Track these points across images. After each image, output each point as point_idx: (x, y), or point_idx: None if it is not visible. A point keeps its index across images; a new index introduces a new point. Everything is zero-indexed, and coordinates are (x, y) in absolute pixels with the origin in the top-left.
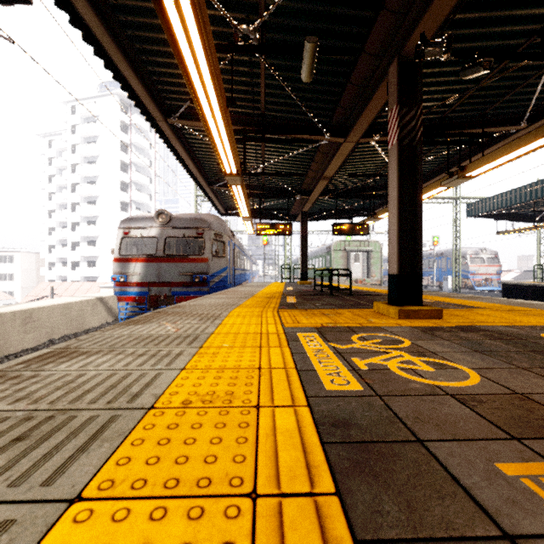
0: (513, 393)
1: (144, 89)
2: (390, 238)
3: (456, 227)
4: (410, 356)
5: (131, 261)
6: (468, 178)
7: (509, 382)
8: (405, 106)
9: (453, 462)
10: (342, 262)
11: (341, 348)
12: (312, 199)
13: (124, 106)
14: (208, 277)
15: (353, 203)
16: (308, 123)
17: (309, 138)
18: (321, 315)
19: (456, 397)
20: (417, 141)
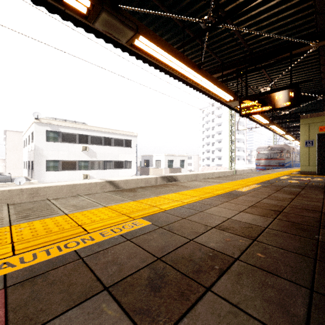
0: None
1: None
2: None
3: None
4: None
5: (260, 160)
6: None
7: None
8: None
9: None
10: None
11: None
12: None
13: None
14: (284, 164)
15: None
16: None
17: None
18: None
19: None
20: None
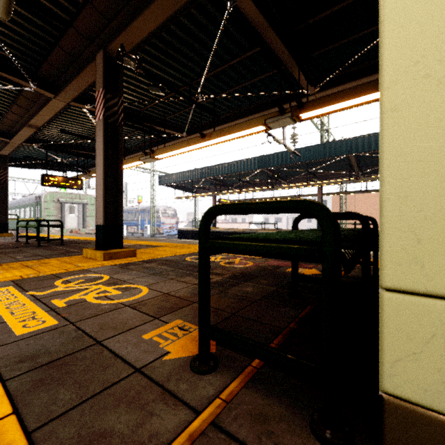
0: (163, 294)
1: None
2: (98, 195)
3: (153, 191)
4: (106, 287)
5: None
6: (156, 159)
7: (163, 288)
8: (110, 92)
9: (118, 346)
10: (55, 212)
11: (41, 294)
12: (14, 143)
13: None
14: None
15: (67, 158)
16: (6, 61)
17: (8, 78)
18: (22, 267)
19: (131, 306)
20: (119, 123)
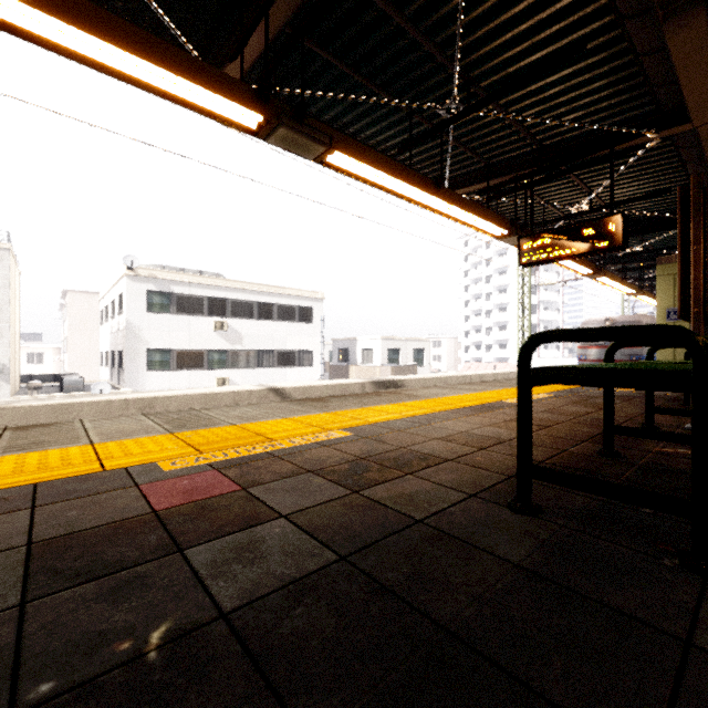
0: None
1: None
2: None
3: None
4: None
5: (588, 348)
6: None
7: None
8: None
9: None
10: None
11: None
12: None
13: None
14: (642, 357)
15: None
16: None
17: None
18: None
19: None
20: None
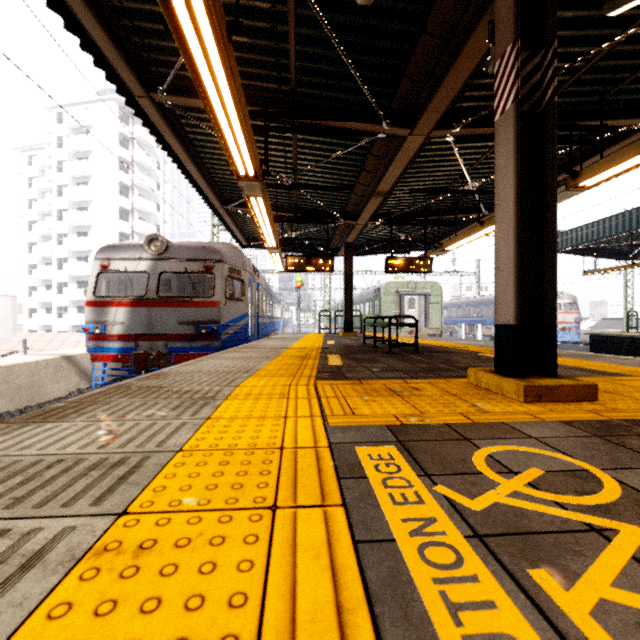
0: None
1: (107, 34)
2: (499, 265)
3: None
4: None
5: (110, 305)
6: (581, 189)
7: None
8: (524, 48)
9: None
10: (393, 308)
11: (472, 508)
12: (359, 225)
13: (124, 115)
14: (219, 327)
15: (409, 233)
16: (358, 106)
17: (360, 129)
18: (389, 394)
19: None
20: (546, 104)
